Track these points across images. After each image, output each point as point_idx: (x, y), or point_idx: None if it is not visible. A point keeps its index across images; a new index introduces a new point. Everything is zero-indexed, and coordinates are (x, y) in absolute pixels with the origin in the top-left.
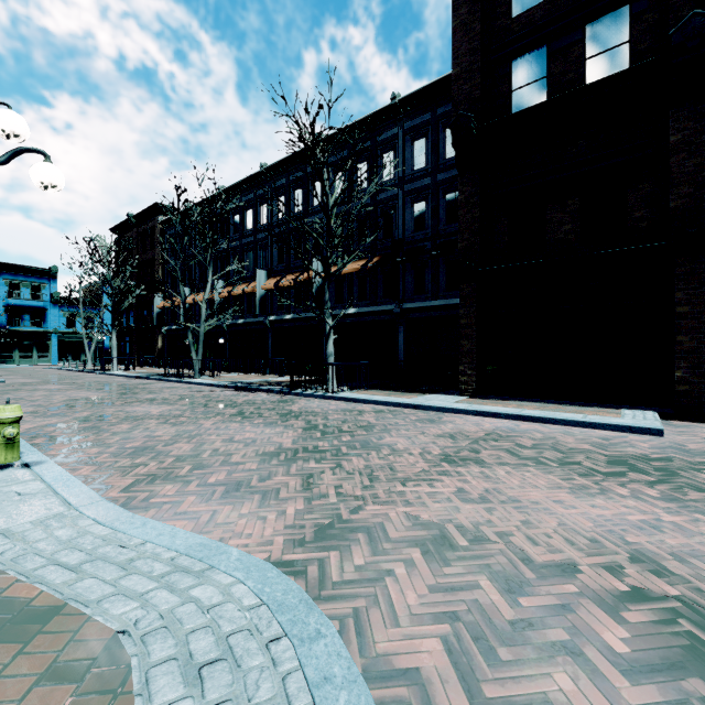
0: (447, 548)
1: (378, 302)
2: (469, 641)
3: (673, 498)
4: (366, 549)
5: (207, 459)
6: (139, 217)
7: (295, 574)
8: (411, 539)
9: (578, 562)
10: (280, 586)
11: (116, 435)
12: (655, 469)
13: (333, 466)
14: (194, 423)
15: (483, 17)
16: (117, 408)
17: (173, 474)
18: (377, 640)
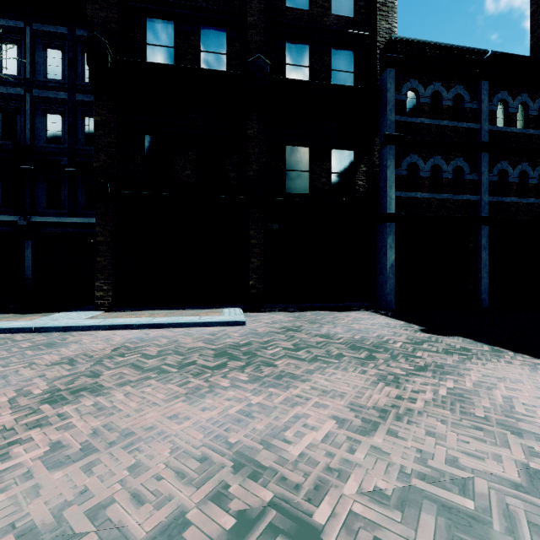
0: None
1: None
2: None
3: (256, 378)
4: None
5: None
6: None
7: None
8: None
9: (188, 506)
10: None
11: None
12: (244, 354)
13: None
14: None
15: None
16: None
17: None
18: None
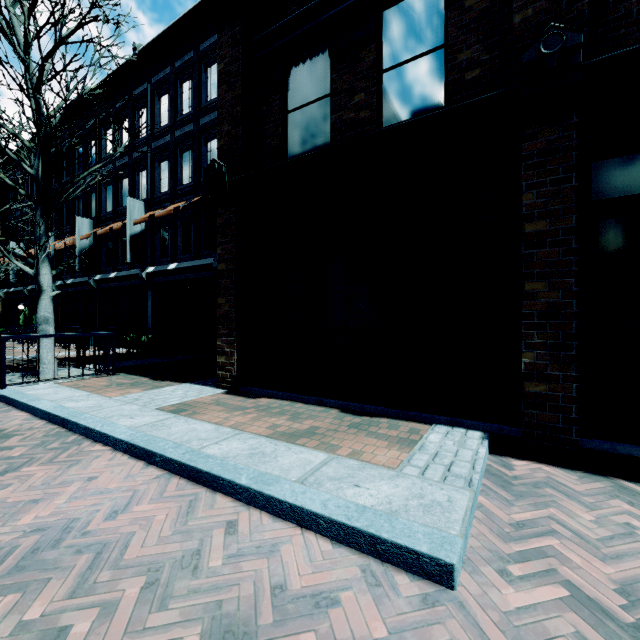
0: None
1: (202, 255)
2: None
3: None
4: None
5: None
6: None
7: None
8: None
9: None
10: None
11: None
12: None
13: None
14: None
15: None
16: None
17: None
18: None
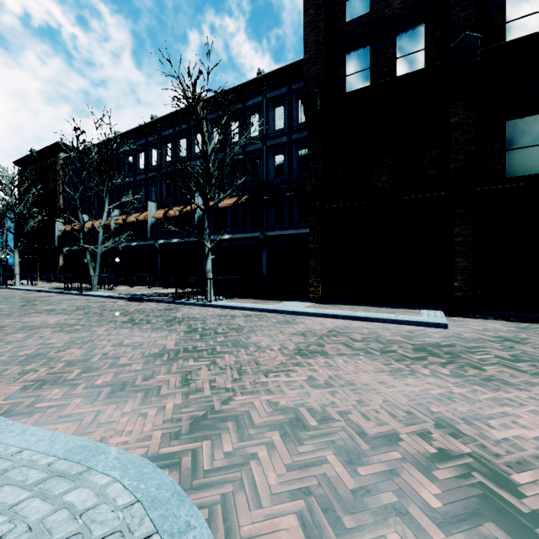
0: (301, 428)
1: (247, 230)
2: (320, 514)
3: (459, 374)
4: (234, 436)
5: (96, 363)
6: (41, 153)
7: (170, 466)
8: (272, 423)
9: (399, 431)
10: (154, 481)
11: (9, 344)
12: (445, 353)
13: (208, 363)
14: (88, 330)
15: (325, 18)
16: (14, 318)
17: (62, 378)
18: (242, 524)
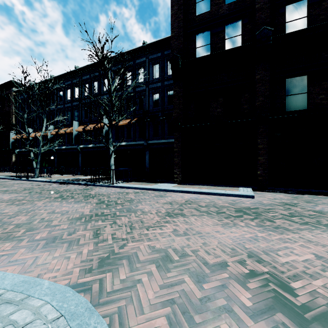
0: (169, 262)
1: (136, 140)
2: (180, 315)
3: (261, 225)
4: (127, 268)
5: (36, 225)
6: None
7: (85, 291)
8: (151, 259)
9: (227, 261)
10: (74, 301)
11: None
12: (253, 213)
13: (111, 223)
14: (31, 203)
15: (184, 12)
16: None
17: (12, 235)
18: (131, 325)
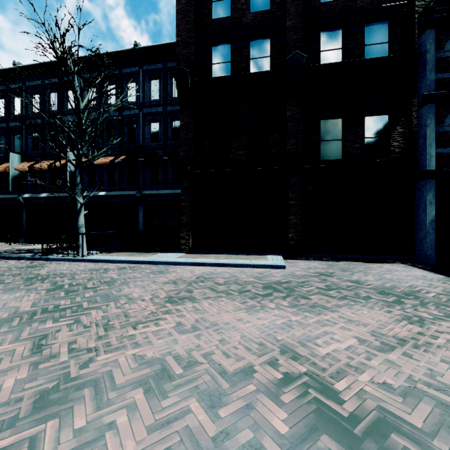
0: (166, 379)
1: (124, 188)
2: None
3: (294, 305)
4: (90, 405)
5: None
6: None
7: None
8: (136, 380)
9: (254, 363)
10: None
11: None
12: (285, 289)
13: (71, 322)
14: None
15: (195, 11)
16: None
17: None
18: None
